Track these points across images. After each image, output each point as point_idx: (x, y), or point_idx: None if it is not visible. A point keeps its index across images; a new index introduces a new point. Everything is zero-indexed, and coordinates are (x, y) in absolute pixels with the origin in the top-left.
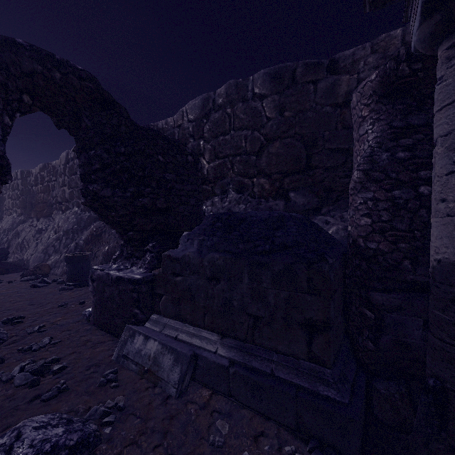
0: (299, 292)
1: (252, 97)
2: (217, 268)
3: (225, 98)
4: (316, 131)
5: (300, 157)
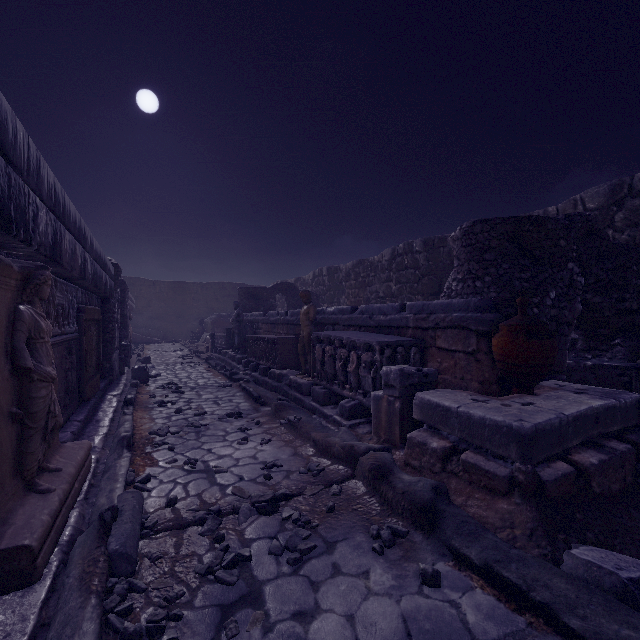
0: None
1: None
2: None
3: None
4: None
5: None
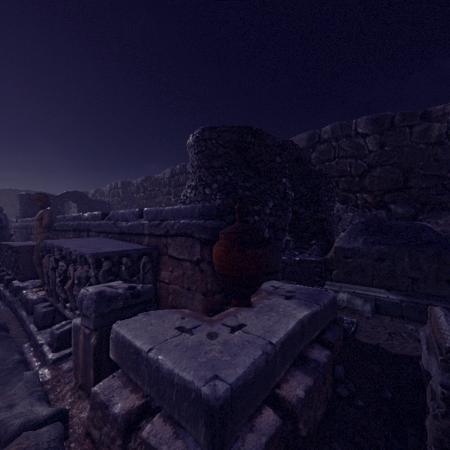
0: (445, 264)
1: (355, 135)
2: (383, 253)
3: (330, 134)
4: (411, 162)
5: (399, 180)
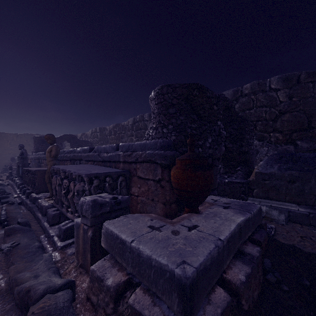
0: None
1: (269, 90)
2: (294, 177)
3: (249, 90)
4: (314, 109)
5: (304, 122)
